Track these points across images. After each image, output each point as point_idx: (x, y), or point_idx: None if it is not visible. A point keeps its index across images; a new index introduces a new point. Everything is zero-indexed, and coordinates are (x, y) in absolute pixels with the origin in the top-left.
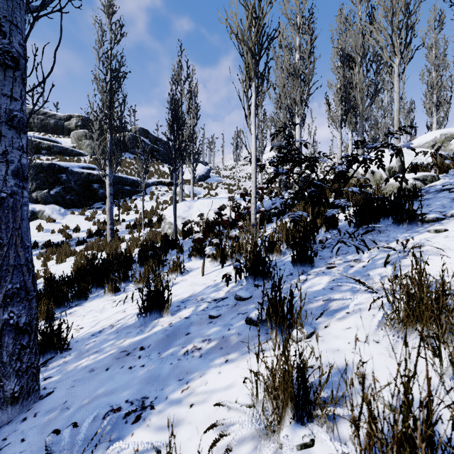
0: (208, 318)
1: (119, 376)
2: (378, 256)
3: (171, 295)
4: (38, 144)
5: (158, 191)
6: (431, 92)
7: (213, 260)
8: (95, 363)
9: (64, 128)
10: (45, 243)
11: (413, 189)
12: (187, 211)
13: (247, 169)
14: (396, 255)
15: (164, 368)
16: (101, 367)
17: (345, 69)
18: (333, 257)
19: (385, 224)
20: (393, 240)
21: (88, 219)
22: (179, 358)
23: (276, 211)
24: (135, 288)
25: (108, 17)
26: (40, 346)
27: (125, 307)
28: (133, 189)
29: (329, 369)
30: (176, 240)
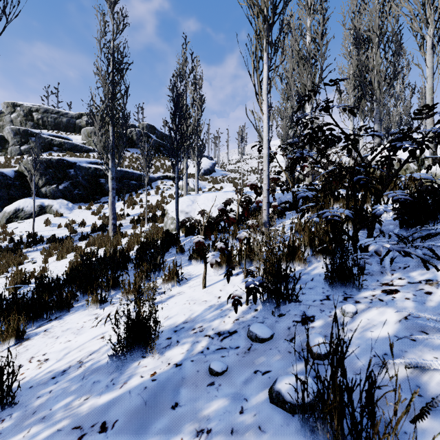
0: (208, 372)
1: None
2: None
3: (159, 322)
4: (50, 141)
5: (163, 185)
6: None
7: (217, 267)
8: None
9: (75, 125)
10: (49, 238)
11: None
12: (191, 206)
13: (252, 163)
14: None
15: None
16: None
17: (359, 52)
18: (387, 274)
19: None
20: None
21: (94, 213)
22: None
23: (287, 205)
24: (123, 300)
25: (110, 6)
26: None
27: (105, 329)
28: (139, 183)
29: None
30: (178, 238)
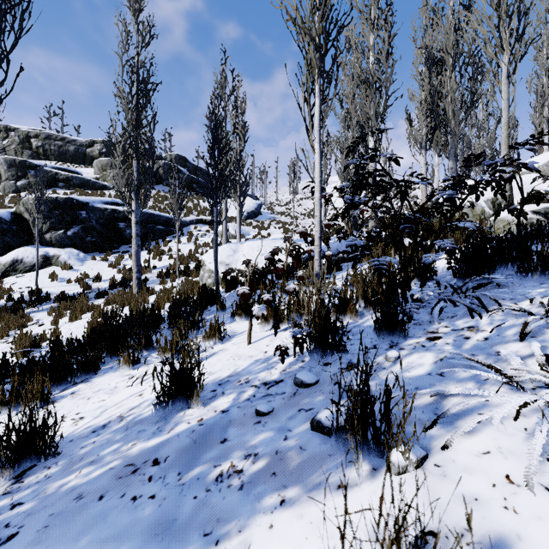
0: (254, 414)
1: (115, 513)
2: (505, 322)
3: (203, 375)
4: (55, 175)
5: (198, 231)
6: (542, 104)
7: (264, 322)
8: (86, 484)
9: (86, 155)
10: (58, 295)
11: (537, 226)
12: (232, 256)
13: (307, 204)
14: (537, 323)
15: (183, 505)
16: (93, 493)
17: (431, 75)
18: (434, 323)
19: (503, 274)
20: (522, 298)
21: (112, 266)
22: (207, 487)
23: (345, 255)
24: (159, 359)
25: (133, 14)
26: (14, 451)
27: (142, 388)
28: (167, 228)
29: (468, 543)
30: (217, 293)
